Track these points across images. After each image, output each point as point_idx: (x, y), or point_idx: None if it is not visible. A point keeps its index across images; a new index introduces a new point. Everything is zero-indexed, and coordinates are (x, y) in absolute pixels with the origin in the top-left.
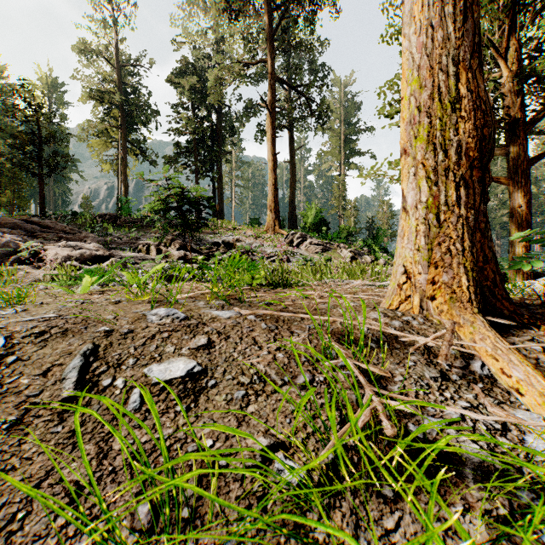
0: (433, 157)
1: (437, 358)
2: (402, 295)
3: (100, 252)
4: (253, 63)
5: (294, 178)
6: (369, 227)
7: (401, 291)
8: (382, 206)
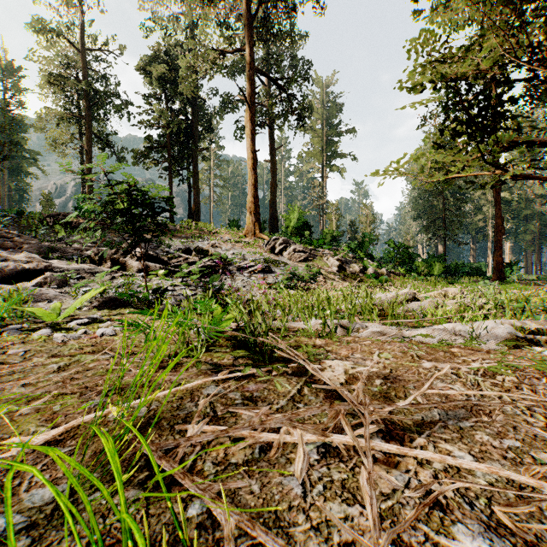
0: None
1: None
2: None
3: (32, 265)
4: (231, 52)
5: (275, 178)
6: (351, 231)
7: None
8: (364, 209)
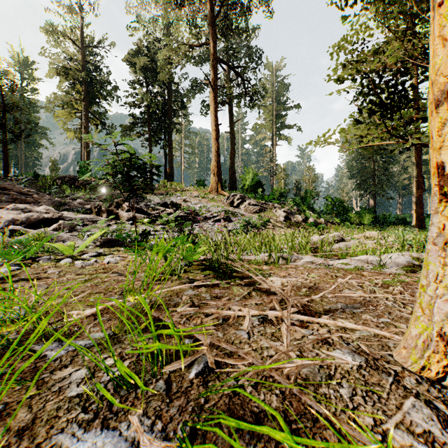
0: None
1: None
2: None
3: (49, 215)
4: (198, 45)
5: (234, 146)
6: (296, 188)
7: (447, 348)
8: (307, 171)
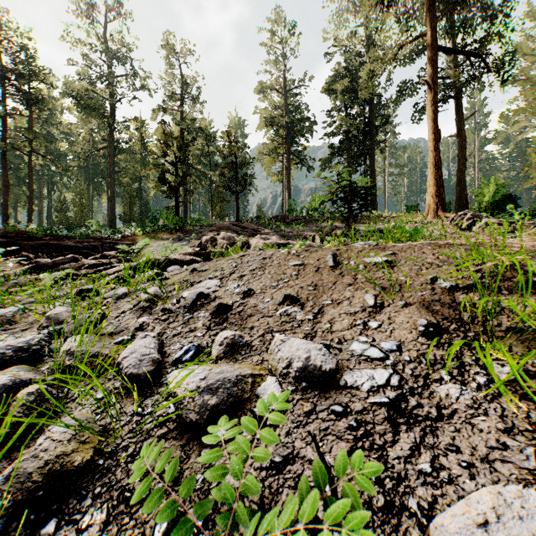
0: None
1: None
2: None
3: (281, 241)
4: (410, 42)
5: (463, 153)
6: None
7: None
8: None
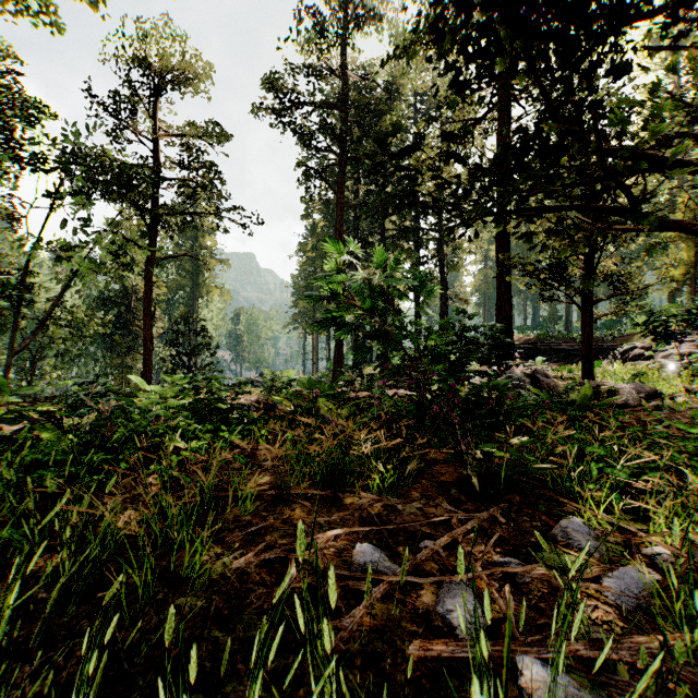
0: None
1: None
2: None
3: None
4: None
5: None
6: None
7: None
8: None
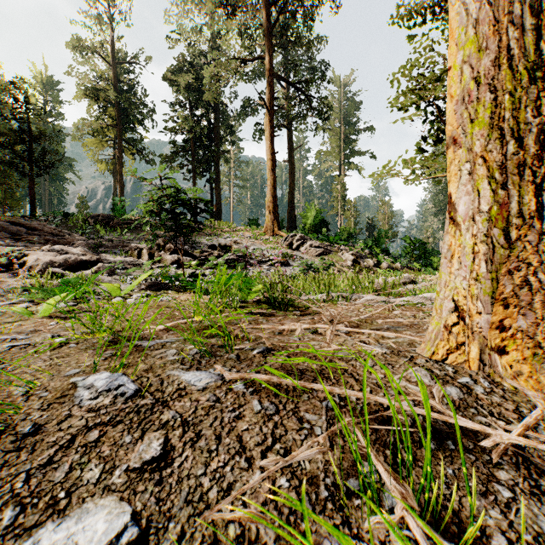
0: (498, 147)
1: (543, 477)
2: (451, 340)
3: (87, 257)
4: (251, 60)
5: (293, 178)
6: (369, 228)
7: (450, 336)
8: (383, 207)
